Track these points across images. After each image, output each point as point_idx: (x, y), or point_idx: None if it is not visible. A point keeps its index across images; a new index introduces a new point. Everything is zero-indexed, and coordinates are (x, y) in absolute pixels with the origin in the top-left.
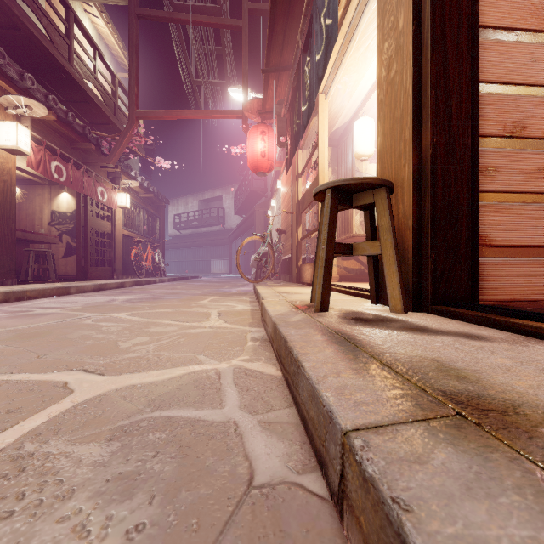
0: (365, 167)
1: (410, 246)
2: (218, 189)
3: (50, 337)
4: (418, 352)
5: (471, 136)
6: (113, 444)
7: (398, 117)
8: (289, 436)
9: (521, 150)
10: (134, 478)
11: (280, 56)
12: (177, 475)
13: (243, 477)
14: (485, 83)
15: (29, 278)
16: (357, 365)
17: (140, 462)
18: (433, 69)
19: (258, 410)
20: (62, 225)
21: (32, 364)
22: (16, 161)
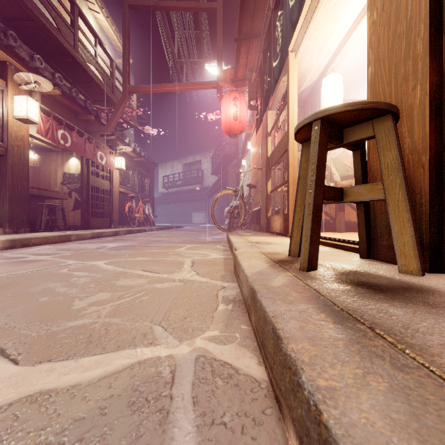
0: None
1: (424, 188)
2: (197, 155)
3: (12, 291)
4: None
5: None
6: None
7: (402, 32)
8: None
9: None
10: None
11: (251, 24)
12: None
13: None
14: None
15: (42, 227)
16: None
17: None
18: None
19: None
20: (71, 184)
21: None
22: (34, 133)
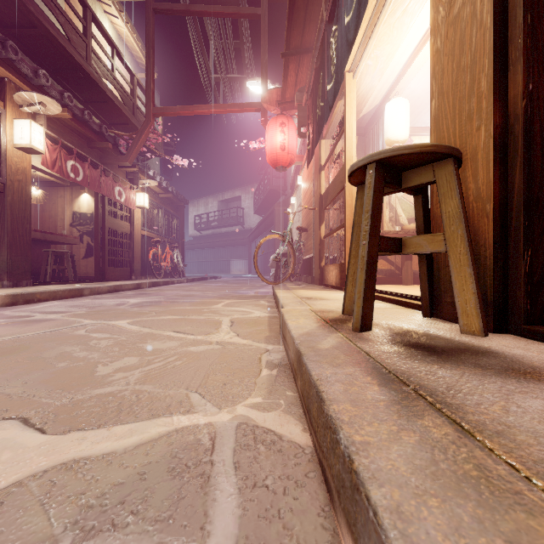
0: None
1: (488, 239)
2: (237, 189)
3: (23, 355)
4: None
5: None
6: None
7: (466, 65)
8: None
9: None
10: None
11: (301, 36)
12: None
13: None
14: None
15: (47, 279)
16: (514, 523)
17: None
18: None
19: None
20: (83, 226)
21: None
22: (37, 163)
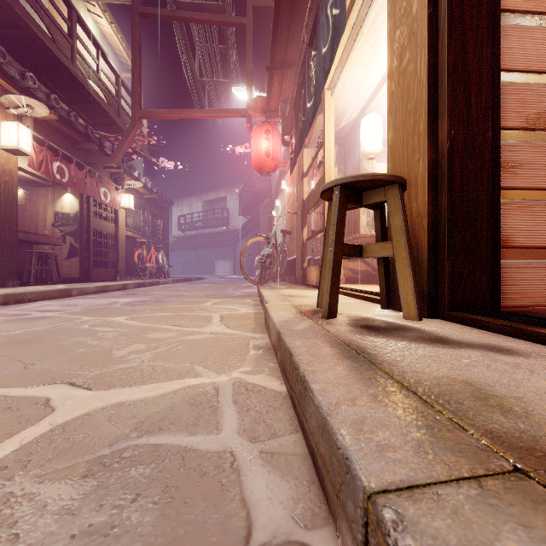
0: (371, 165)
1: (424, 247)
2: (222, 190)
3: (42, 344)
4: (444, 371)
5: (491, 128)
6: (87, 483)
7: (411, 109)
8: (295, 473)
9: (545, 143)
10: (106, 532)
11: (284, 52)
12: (158, 529)
13: (239, 533)
14: (506, 72)
15: (31, 280)
16: (375, 389)
17: (116, 509)
18: (451, 55)
19: (259, 436)
20: (65, 226)
21: (17, 375)
22: (19, 162)
